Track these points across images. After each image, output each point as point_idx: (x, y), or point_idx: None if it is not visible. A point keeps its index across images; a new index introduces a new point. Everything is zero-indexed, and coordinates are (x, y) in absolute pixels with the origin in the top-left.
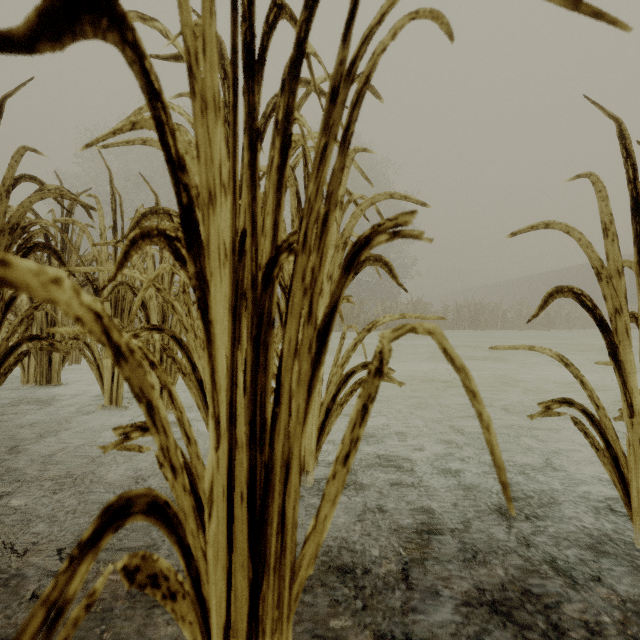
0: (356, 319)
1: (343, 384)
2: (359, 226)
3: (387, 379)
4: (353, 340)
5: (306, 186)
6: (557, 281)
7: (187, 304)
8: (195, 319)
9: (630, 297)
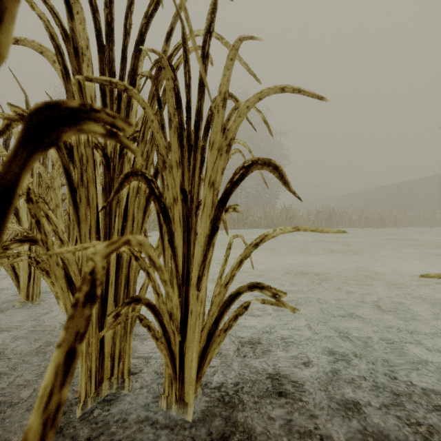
0: (245, 220)
1: (227, 306)
2: (247, 155)
3: (278, 303)
4: (238, 256)
5: (187, 84)
6: (386, 193)
7: (34, 215)
8: (48, 233)
9: (438, 205)
